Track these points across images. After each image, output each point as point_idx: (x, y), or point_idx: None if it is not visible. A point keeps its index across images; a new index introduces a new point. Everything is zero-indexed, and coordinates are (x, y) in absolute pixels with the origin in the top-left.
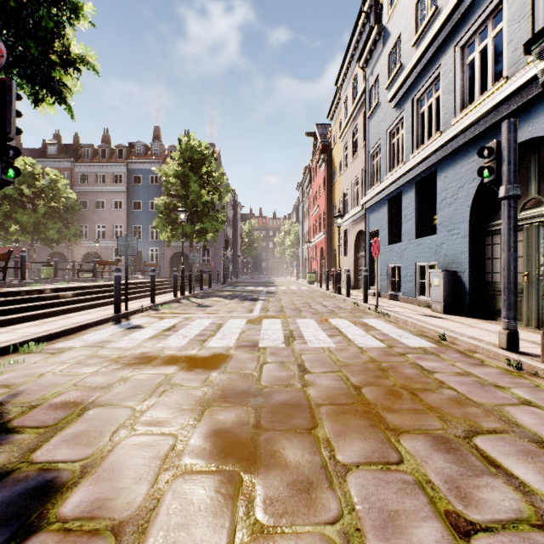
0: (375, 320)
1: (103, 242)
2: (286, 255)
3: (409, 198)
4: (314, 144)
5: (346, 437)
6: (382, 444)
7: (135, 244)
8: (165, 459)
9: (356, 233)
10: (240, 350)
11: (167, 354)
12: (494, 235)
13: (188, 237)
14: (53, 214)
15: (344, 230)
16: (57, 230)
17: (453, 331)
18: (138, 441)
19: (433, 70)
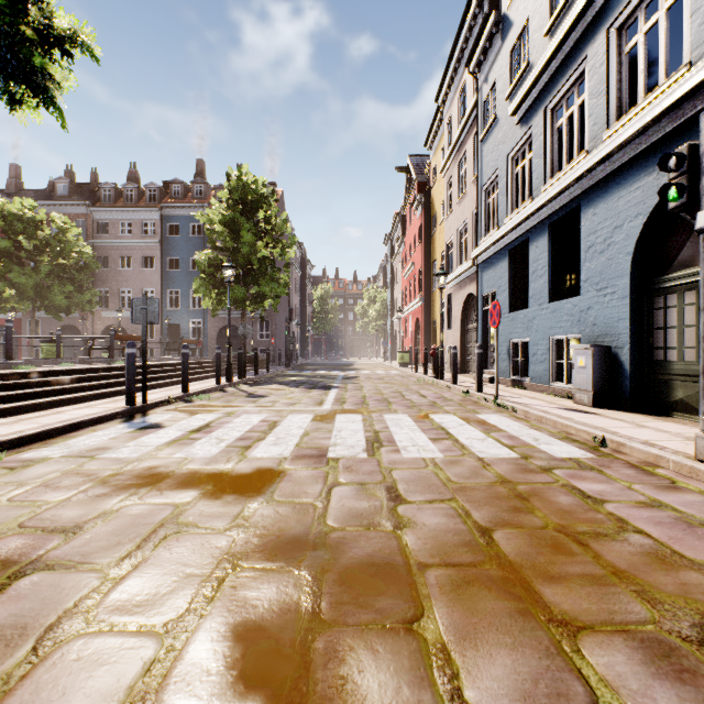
0: (495, 415)
1: (129, 312)
2: (371, 329)
3: (539, 247)
4: (406, 182)
5: (478, 641)
6: (549, 658)
7: (157, 309)
8: (124, 700)
9: (464, 298)
10: (300, 463)
11: (187, 470)
12: (668, 295)
13: (239, 304)
14: (62, 274)
15: (448, 295)
16: (66, 296)
17: (615, 432)
18: (85, 652)
19: (575, 66)
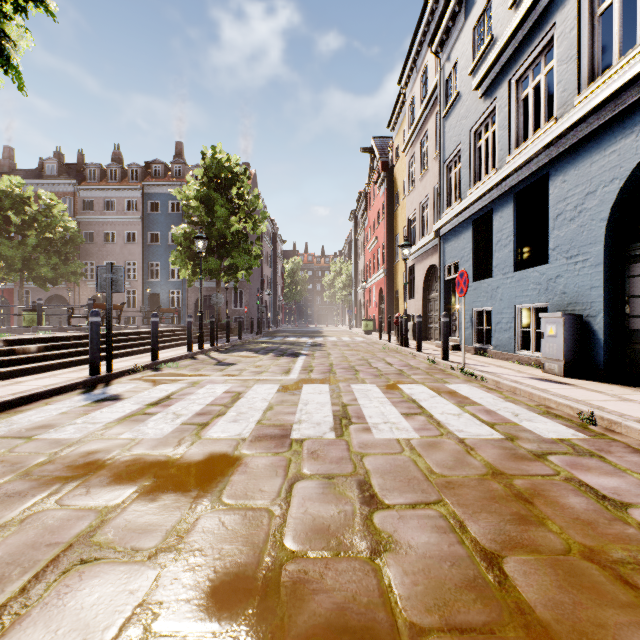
0: (466, 385)
1: None
2: (337, 299)
3: (504, 217)
4: (370, 162)
5: None
6: None
7: (122, 277)
8: None
9: (426, 269)
10: (259, 446)
11: (129, 456)
12: None
13: (213, 275)
14: (49, 248)
15: (410, 266)
16: (51, 267)
17: (601, 407)
18: None
19: (542, 34)
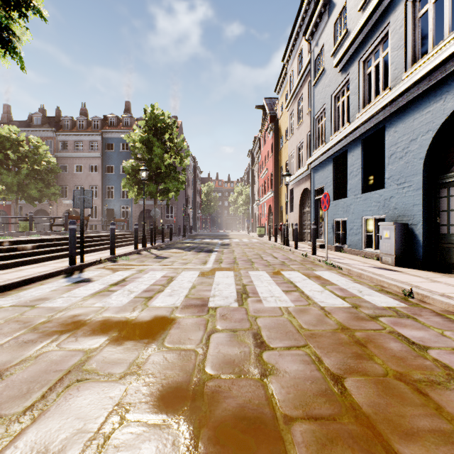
0: (327, 272)
1: None
2: (239, 212)
3: (355, 155)
4: (262, 115)
5: None
6: None
7: (91, 197)
8: None
9: (301, 191)
10: (187, 312)
11: (101, 318)
12: (450, 187)
13: (152, 195)
14: (36, 176)
15: (290, 189)
16: (38, 190)
17: (417, 286)
18: None
19: (381, 30)
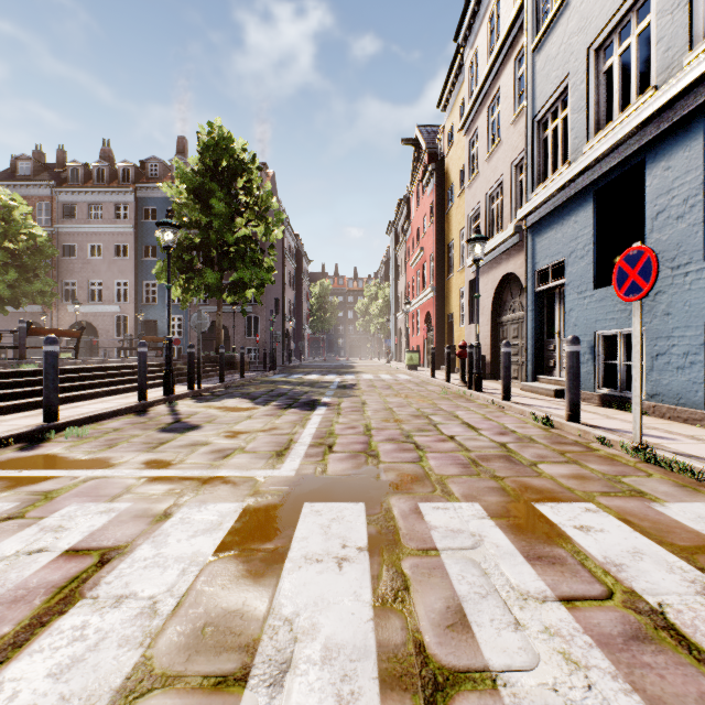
0: None
1: (98, 307)
2: (372, 328)
3: (676, 165)
4: (414, 157)
5: None
6: None
7: None
8: None
9: (497, 280)
10: None
11: None
12: None
13: (212, 293)
14: (10, 261)
15: (470, 281)
16: (8, 284)
17: None
18: None
19: None
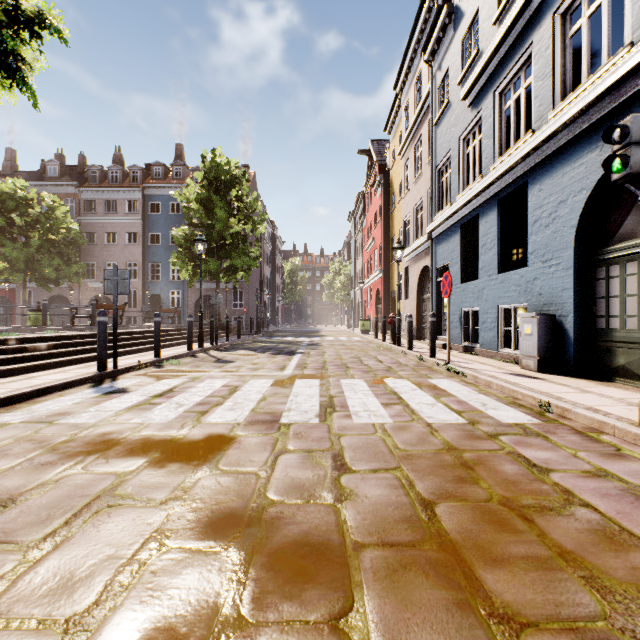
0: (446, 380)
1: None
2: (336, 299)
3: (489, 221)
4: (368, 164)
5: None
6: None
7: (127, 279)
8: None
9: (420, 270)
10: (251, 429)
11: (139, 436)
12: (610, 266)
13: (213, 276)
14: (51, 249)
15: (405, 267)
16: (54, 268)
17: (560, 398)
18: None
19: (522, 51)
